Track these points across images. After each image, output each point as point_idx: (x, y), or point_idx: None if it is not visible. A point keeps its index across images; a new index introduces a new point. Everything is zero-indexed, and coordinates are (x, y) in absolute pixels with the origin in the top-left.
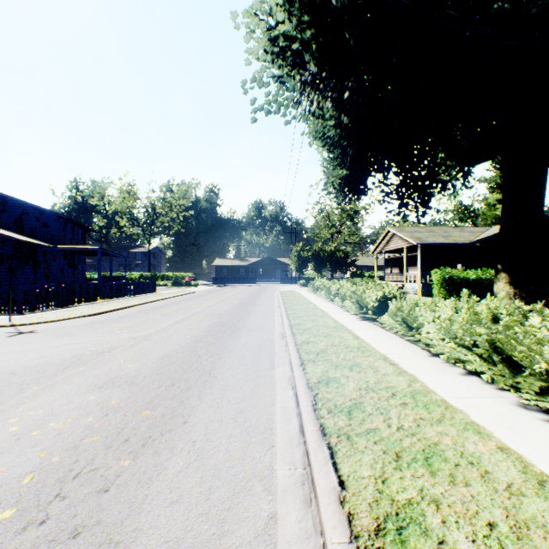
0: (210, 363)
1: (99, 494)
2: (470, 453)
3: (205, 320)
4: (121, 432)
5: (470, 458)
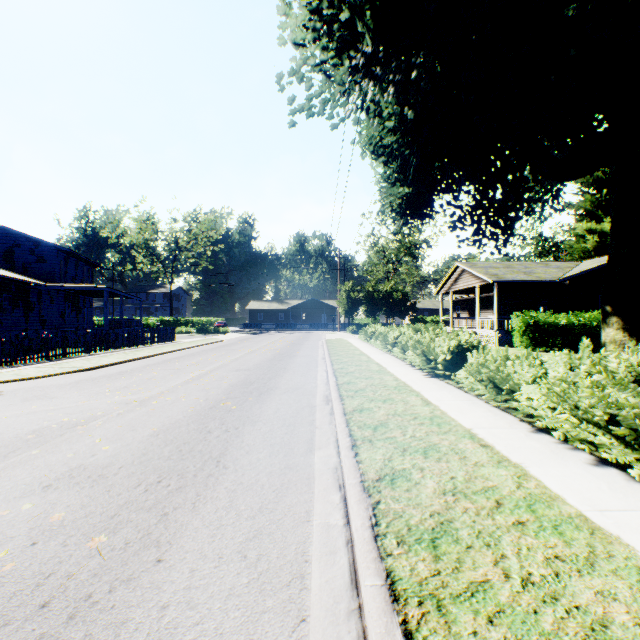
0: (222, 442)
1: None
2: None
3: (228, 377)
4: (41, 585)
5: None
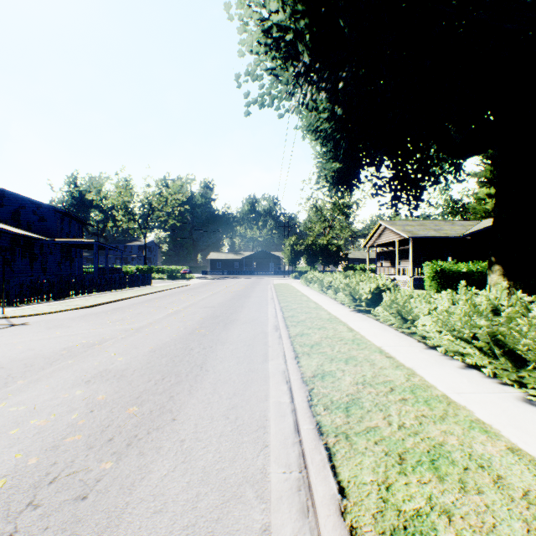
0: (202, 356)
1: (75, 502)
2: (479, 455)
3: (198, 312)
4: (105, 431)
5: (479, 461)
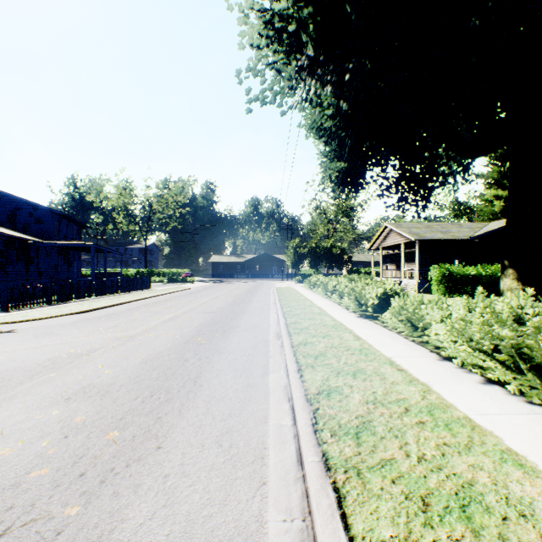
0: (197, 368)
1: None
2: (518, 498)
3: (197, 318)
4: (77, 463)
5: (520, 507)
